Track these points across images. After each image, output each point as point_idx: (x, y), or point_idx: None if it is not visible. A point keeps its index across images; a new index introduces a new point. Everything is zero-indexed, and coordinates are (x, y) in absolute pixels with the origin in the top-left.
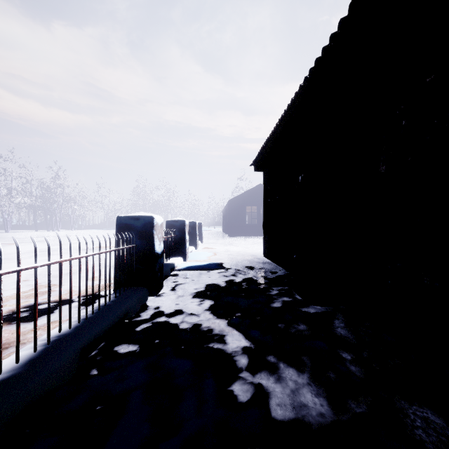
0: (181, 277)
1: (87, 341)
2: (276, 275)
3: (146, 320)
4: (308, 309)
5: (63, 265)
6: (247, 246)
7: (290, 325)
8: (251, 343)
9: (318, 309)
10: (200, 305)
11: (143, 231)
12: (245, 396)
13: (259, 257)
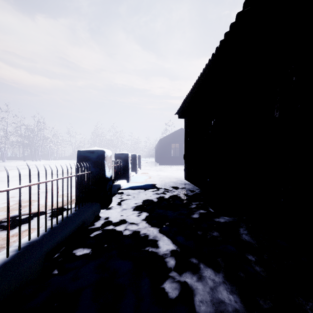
0: (125, 194)
1: (51, 246)
2: (194, 193)
3: (98, 228)
4: (219, 219)
5: (40, 185)
6: (172, 172)
7: (206, 232)
8: (177, 247)
9: (226, 219)
10: (138, 216)
11: (97, 161)
12: (174, 293)
13: (181, 180)
